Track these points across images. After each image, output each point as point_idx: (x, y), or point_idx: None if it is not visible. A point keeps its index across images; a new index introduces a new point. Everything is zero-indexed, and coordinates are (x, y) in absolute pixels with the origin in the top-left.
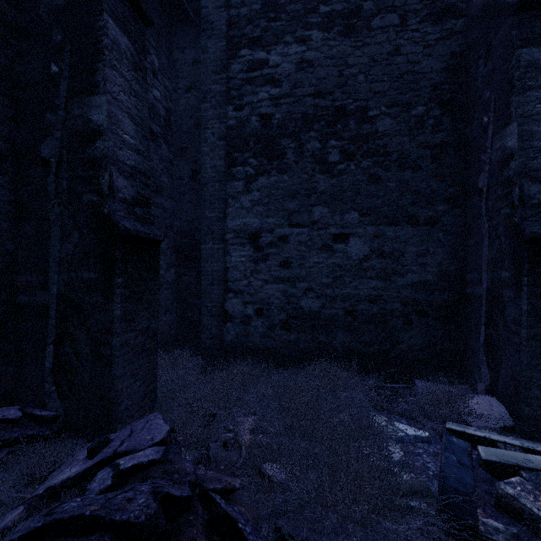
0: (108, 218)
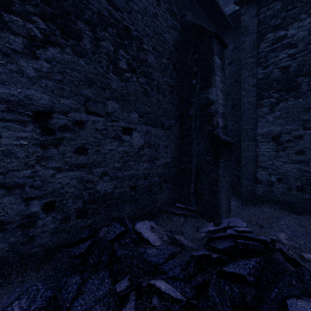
0: (216, 136)
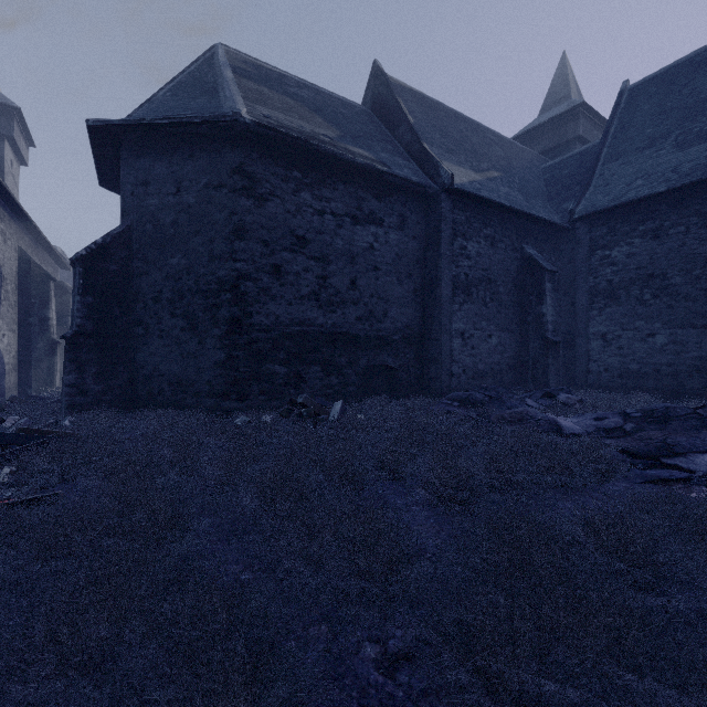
0: (547, 337)
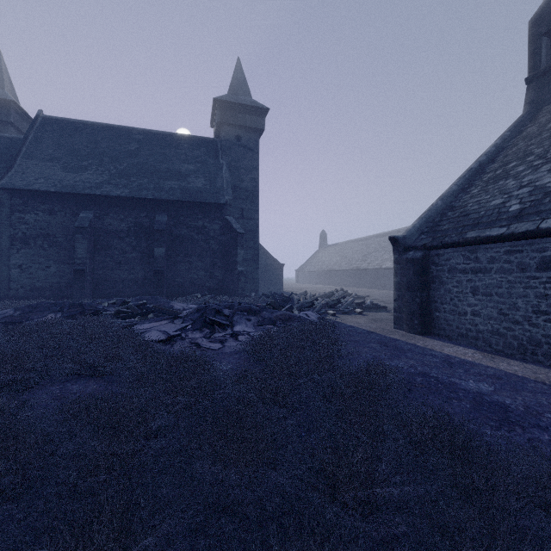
0: None
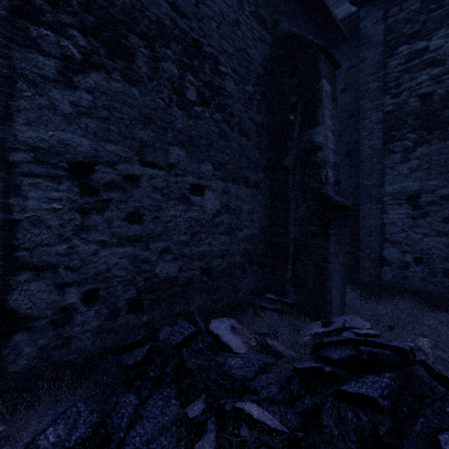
0: (325, 196)
